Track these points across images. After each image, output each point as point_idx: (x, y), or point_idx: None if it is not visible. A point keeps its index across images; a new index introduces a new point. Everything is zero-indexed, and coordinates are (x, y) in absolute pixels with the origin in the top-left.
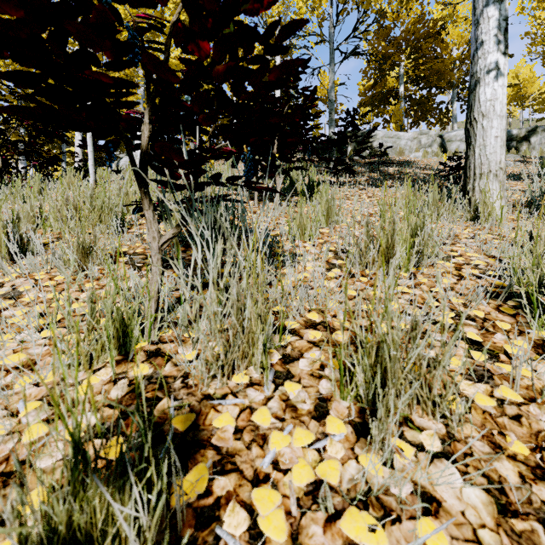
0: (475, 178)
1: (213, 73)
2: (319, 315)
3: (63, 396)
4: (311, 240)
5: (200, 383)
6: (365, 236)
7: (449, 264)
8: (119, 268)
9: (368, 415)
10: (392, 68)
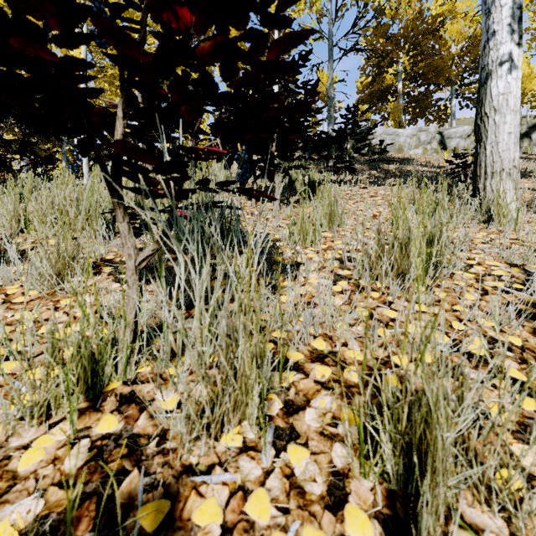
0: (486, 177)
1: (196, 52)
2: (327, 343)
3: (3, 467)
4: (313, 246)
5: (179, 450)
6: (376, 244)
7: (468, 275)
8: (102, 280)
9: (400, 502)
10: (391, 65)
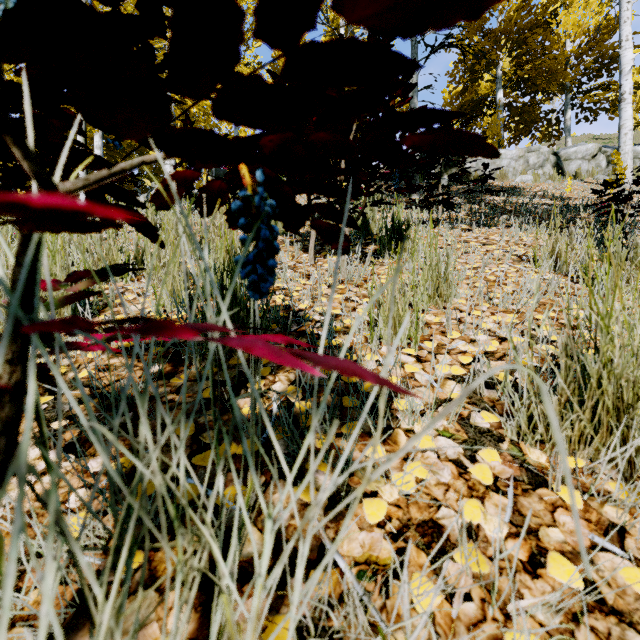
0: None
1: None
2: None
3: None
4: (411, 346)
5: None
6: (562, 376)
7: None
8: None
9: None
10: (488, 69)
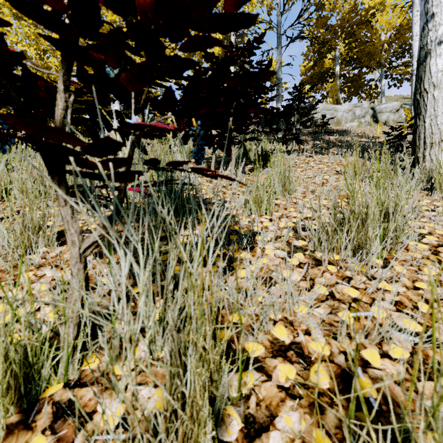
0: (425, 147)
1: (136, 5)
2: (288, 330)
3: None
4: (267, 214)
5: None
6: (332, 217)
7: (422, 246)
8: (66, 251)
9: None
10: (330, 51)
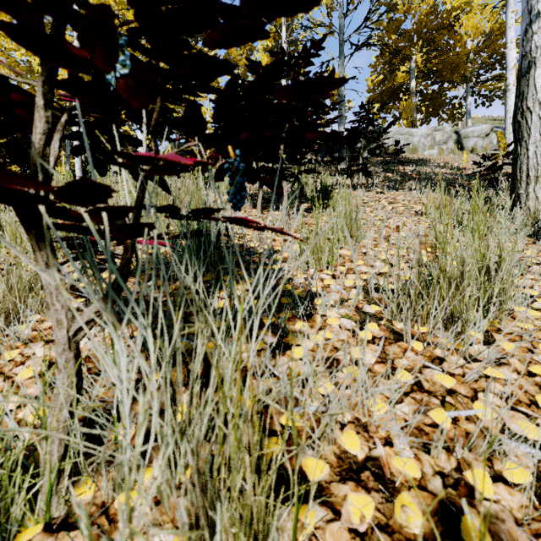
0: (529, 181)
1: None
2: (361, 438)
3: None
4: (329, 268)
5: None
6: (416, 276)
7: (534, 313)
8: None
9: None
10: (403, 62)
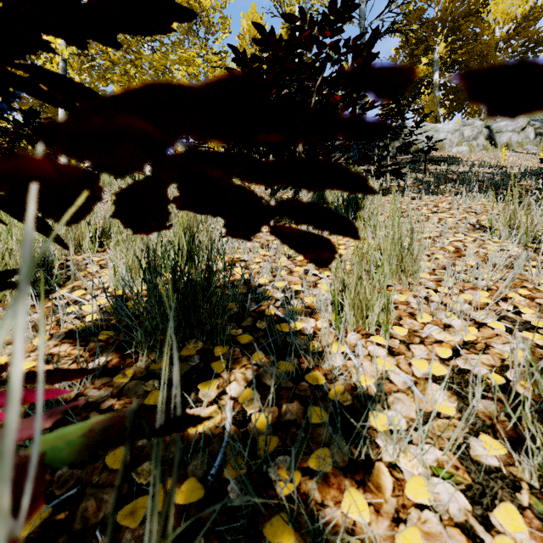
0: None
1: None
2: None
3: None
4: (381, 333)
5: None
6: None
7: None
8: None
9: None
10: (426, 53)
